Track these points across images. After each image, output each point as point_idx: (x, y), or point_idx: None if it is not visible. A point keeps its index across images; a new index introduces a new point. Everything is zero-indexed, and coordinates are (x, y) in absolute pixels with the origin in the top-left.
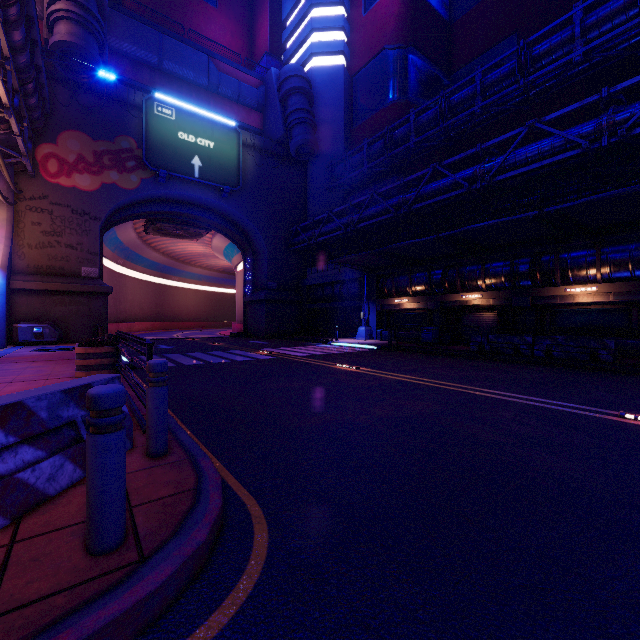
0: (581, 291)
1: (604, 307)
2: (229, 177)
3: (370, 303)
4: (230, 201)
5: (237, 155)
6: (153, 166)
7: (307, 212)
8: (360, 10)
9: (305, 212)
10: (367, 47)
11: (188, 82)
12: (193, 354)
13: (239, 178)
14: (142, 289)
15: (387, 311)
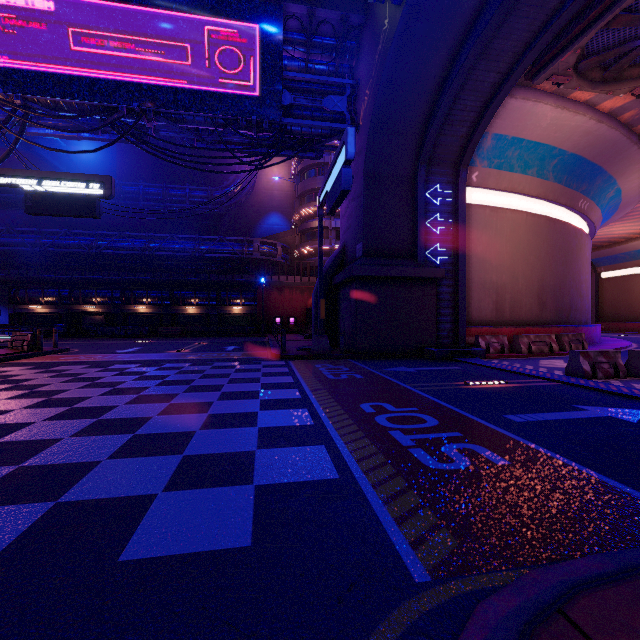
0: (141, 308)
1: (150, 315)
2: None
3: (2, 307)
4: None
5: None
6: None
7: None
8: None
9: None
10: None
11: None
12: None
13: None
14: None
15: (20, 313)
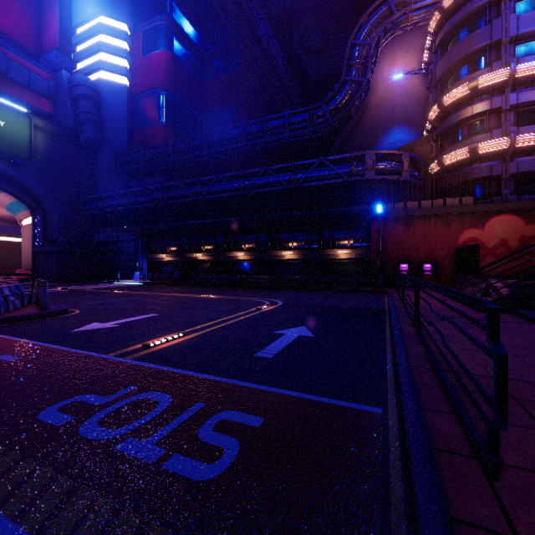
0: (239, 254)
1: (248, 262)
2: (20, 152)
3: (143, 256)
4: (21, 171)
5: (29, 135)
6: None
7: (96, 186)
8: (139, 52)
9: (94, 185)
10: (144, 80)
11: None
12: None
13: (31, 154)
14: None
15: (155, 262)
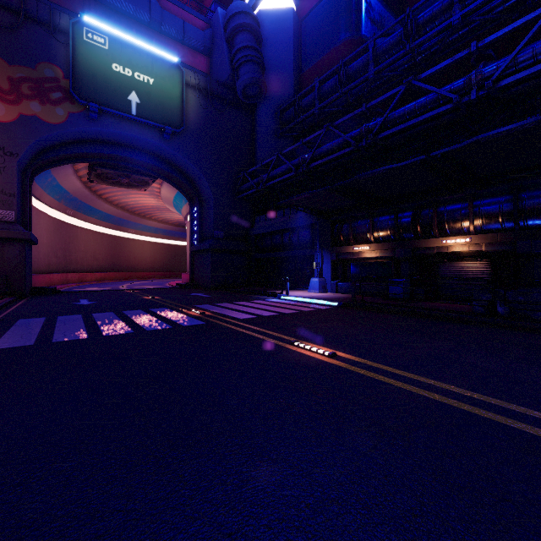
0: None
1: None
2: (171, 117)
3: (324, 252)
4: (173, 144)
5: (180, 94)
6: (82, 98)
7: (255, 160)
8: None
9: (253, 160)
10: None
11: (128, 16)
12: (99, 316)
13: (182, 119)
14: (96, 240)
15: (343, 260)
